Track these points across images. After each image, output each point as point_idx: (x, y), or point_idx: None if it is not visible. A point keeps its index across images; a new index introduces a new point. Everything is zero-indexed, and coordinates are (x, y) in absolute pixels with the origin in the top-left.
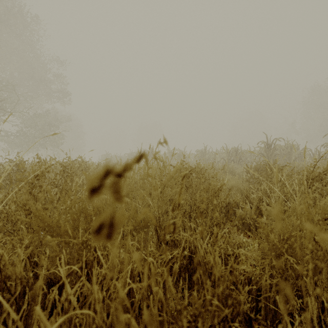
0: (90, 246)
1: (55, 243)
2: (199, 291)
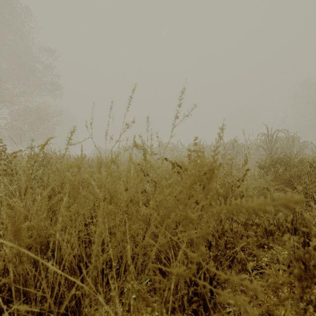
0: None
1: None
2: None
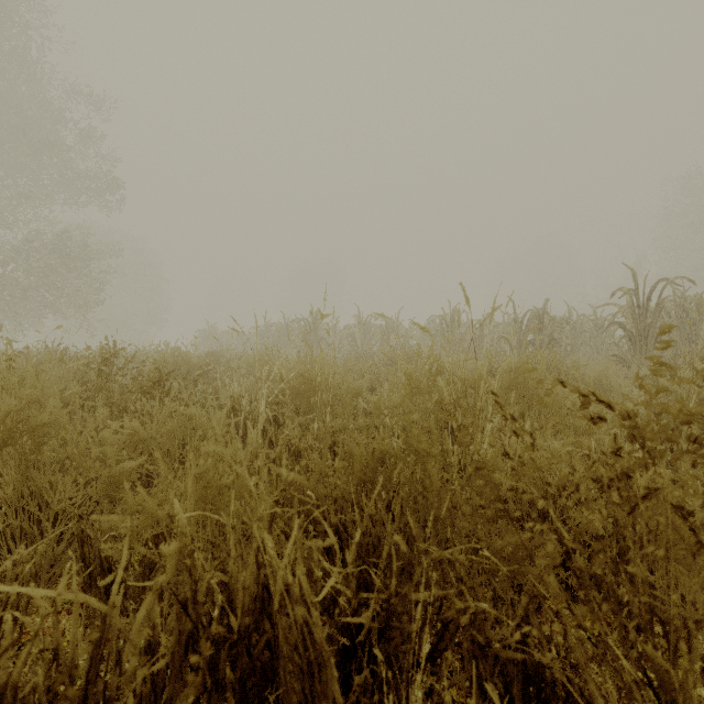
0: None
1: None
2: None
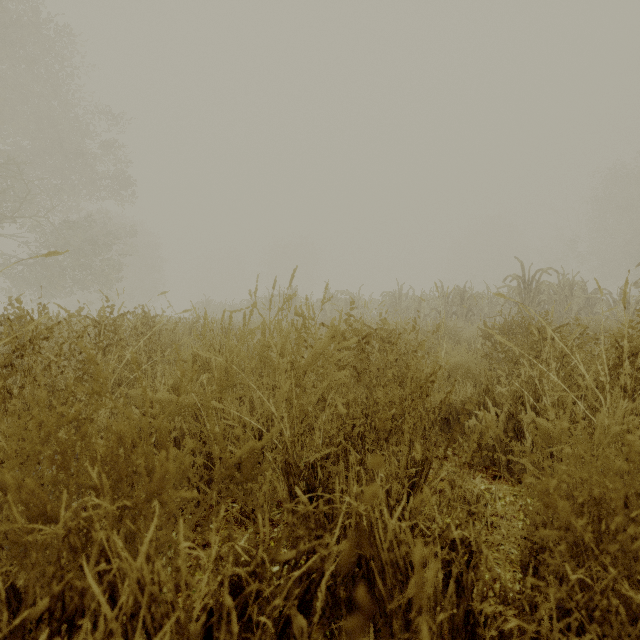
0: (91, 539)
1: (25, 517)
2: (381, 633)
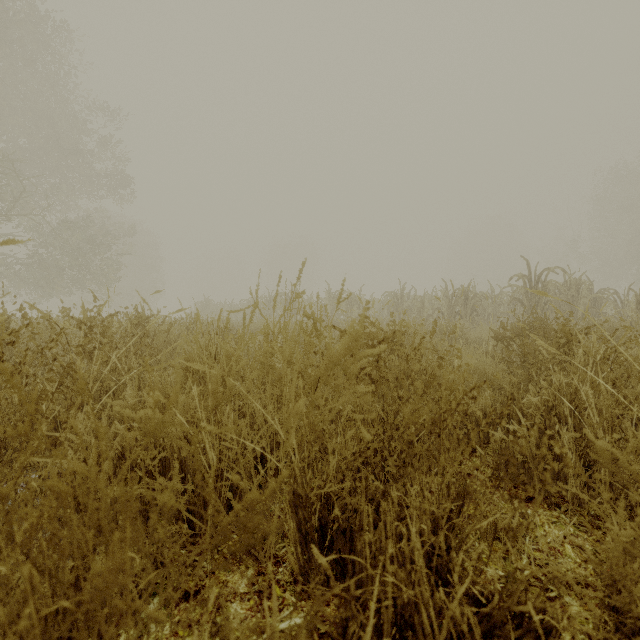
0: None
1: None
2: None
